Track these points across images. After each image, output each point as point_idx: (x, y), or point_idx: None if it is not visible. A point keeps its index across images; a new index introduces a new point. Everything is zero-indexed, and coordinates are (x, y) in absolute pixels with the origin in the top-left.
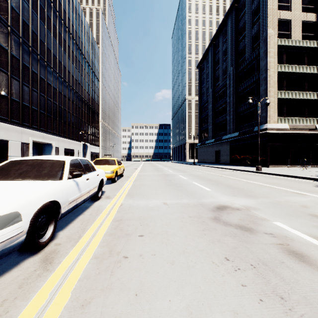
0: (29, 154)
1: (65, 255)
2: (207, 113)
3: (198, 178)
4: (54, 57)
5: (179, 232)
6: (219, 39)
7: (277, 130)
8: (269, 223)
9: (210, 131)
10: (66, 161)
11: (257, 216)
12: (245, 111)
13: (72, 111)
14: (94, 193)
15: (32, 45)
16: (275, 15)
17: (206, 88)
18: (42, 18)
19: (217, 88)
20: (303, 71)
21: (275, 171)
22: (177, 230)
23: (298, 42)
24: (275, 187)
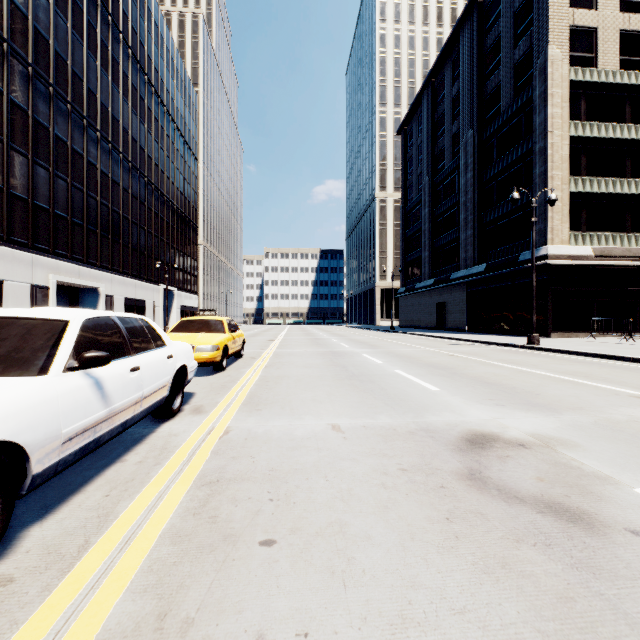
0: None
1: (5, 636)
2: (420, 226)
3: (406, 361)
4: (103, 109)
5: (380, 527)
6: (445, 73)
7: (568, 259)
8: (626, 494)
9: (426, 263)
10: (70, 322)
11: (582, 467)
12: (499, 219)
13: (142, 220)
14: (157, 401)
15: (56, 82)
16: (564, 17)
17: (418, 175)
18: (77, 27)
19: (440, 174)
20: (623, 135)
21: (568, 345)
22: (372, 521)
23: (613, 75)
24: (586, 382)
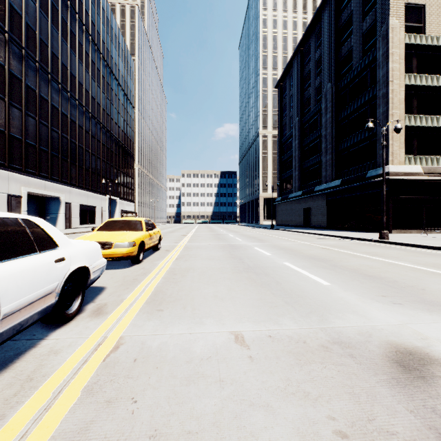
0: (21, 212)
1: None
2: (292, 153)
3: (290, 254)
4: (63, 67)
5: None
6: (310, 43)
7: (404, 175)
8: None
9: (296, 180)
10: None
11: None
12: (351, 147)
13: (93, 149)
14: (37, 313)
15: (27, 46)
16: None
17: (290, 117)
18: (43, 7)
19: (306, 116)
20: None
21: (410, 239)
22: None
23: (436, 39)
24: None
